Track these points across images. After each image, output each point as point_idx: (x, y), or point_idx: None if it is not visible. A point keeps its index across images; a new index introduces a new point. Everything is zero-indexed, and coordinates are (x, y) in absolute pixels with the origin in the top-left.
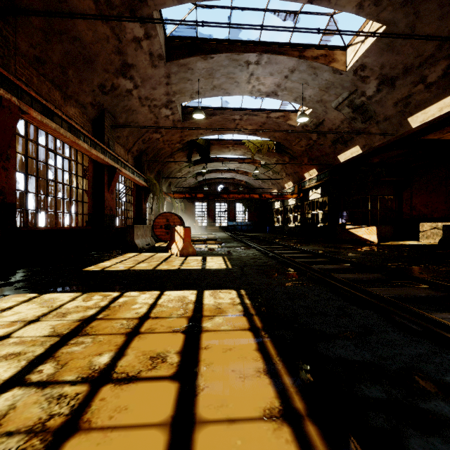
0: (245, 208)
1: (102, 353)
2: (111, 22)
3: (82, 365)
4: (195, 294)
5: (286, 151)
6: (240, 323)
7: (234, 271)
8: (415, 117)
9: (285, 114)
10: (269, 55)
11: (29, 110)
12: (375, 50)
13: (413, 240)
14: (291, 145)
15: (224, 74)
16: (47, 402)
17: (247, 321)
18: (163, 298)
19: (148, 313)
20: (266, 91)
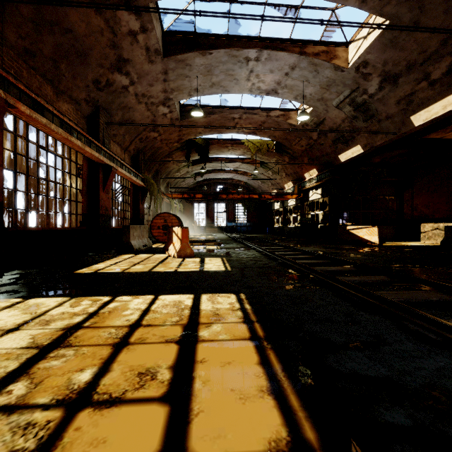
0: (244, 209)
1: (84, 368)
2: (105, 14)
3: (59, 384)
4: (192, 299)
5: (286, 151)
6: (240, 331)
7: (233, 273)
8: (418, 115)
9: (285, 113)
10: (269, 51)
11: (17, 103)
12: (378, 46)
13: (414, 241)
14: (291, 145)
15: (223, 71)
16: (11, 433)
17: (247, 329)
18: (157, 303)
19: (140, 320)
20: (266, 88)
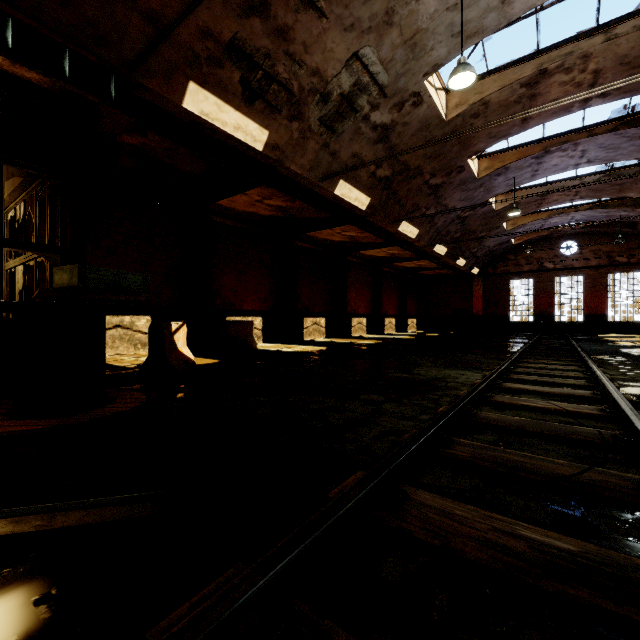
0: None
1: None
2: None
3: None
4: None
5: None
6: None
7: None
8: (345, 185)
9: None
10: None
11: None
12: (429, 115)
13: None
14: None
15: None
16: None
17: None
18: None
19: None
20: None
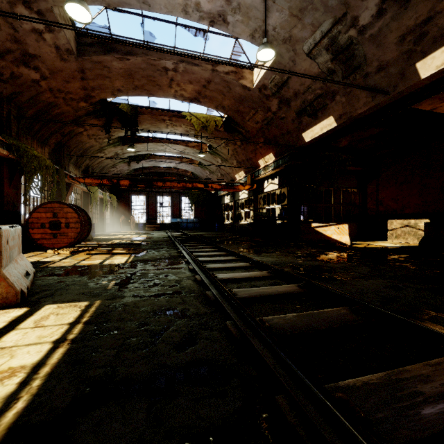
0: (191, 203)
1: None
2: None
3: None
4: None
5: (238, 130)
6: None
7: None
8: (431, 58)
9: (238, 69)
10: None
11: None
12: None
13: (380, 240)
14: (244, 121)
15: None
16: None
17: None
18: None
19: None
20: (209, 9)
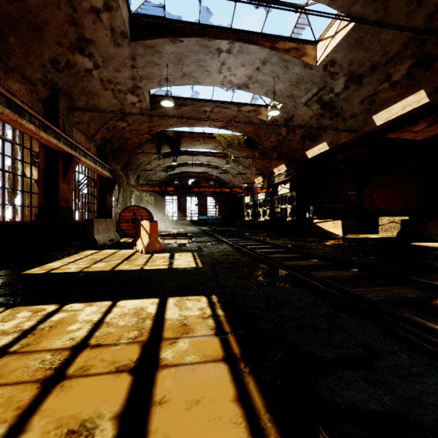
0: (215, 202)
1: None
2: None
3: None
4: (156, 304)
5: (256, 146)
6: (212, 348)
7: (204, 271)
8: (380, 115)
9: (256, 108)
10: (241, 44)
11: None
12: (345, 46)
13: (373, 233)
14: (261, 140)
15: (194, 61)
16: None
17: (220, 345)
18: (114, 312)
19: (88, 338)
20: (237, 82)
